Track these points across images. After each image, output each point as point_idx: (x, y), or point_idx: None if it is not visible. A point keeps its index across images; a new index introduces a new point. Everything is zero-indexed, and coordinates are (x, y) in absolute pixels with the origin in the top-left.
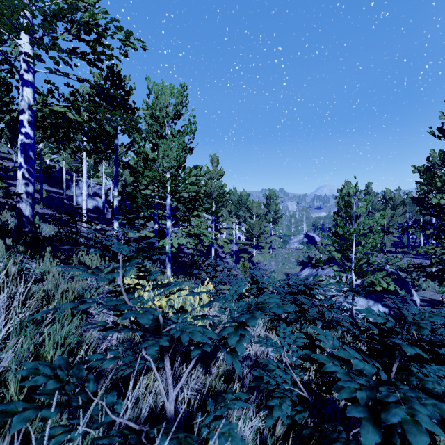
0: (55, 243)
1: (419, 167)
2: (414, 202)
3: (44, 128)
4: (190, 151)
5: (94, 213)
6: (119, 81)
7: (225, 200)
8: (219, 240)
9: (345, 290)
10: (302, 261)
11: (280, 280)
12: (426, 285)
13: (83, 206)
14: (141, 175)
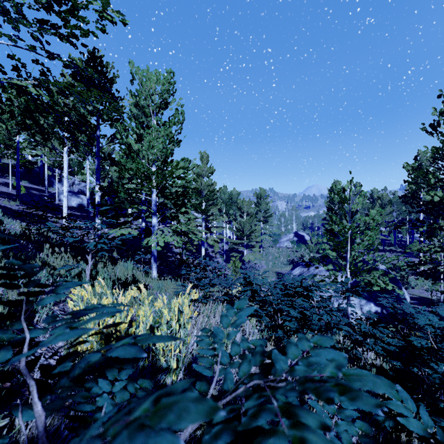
0: (22, 241)
1: (412, 163)
2: (406, 200)
3: (11, 113)
4: (178, 143)
5: (78, 211)
6: (101, 67)
7: (215, 198)
8: (209, 239)
9: (343, 290)
10: (292, 260)
11: (275, 281)
12: (415, 283)
13: (64, 203)
14: (123, 167)
